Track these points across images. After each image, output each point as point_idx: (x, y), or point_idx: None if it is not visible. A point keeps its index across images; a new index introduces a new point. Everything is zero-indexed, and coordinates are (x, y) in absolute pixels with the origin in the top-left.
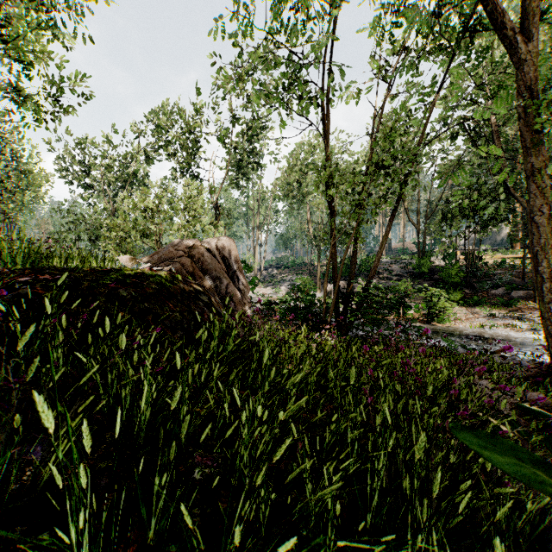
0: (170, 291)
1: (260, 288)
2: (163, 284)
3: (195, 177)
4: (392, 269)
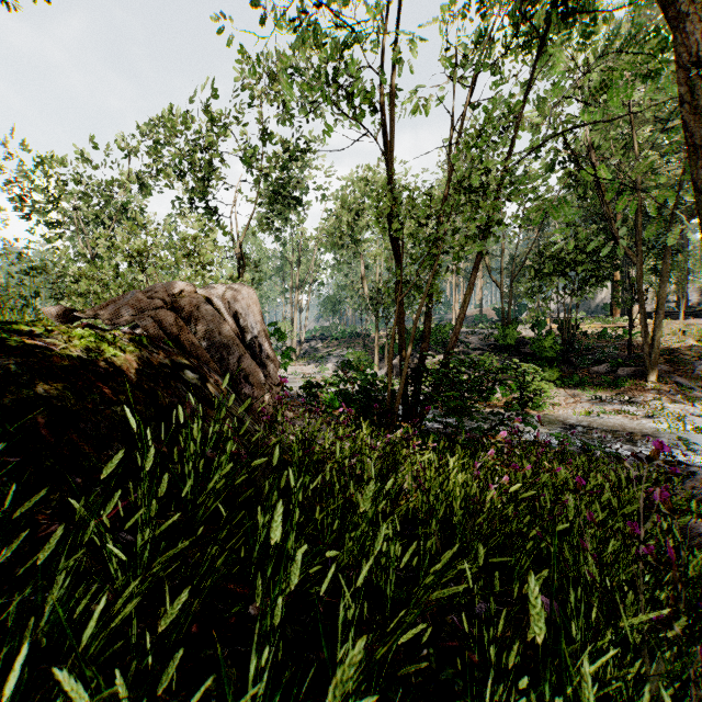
0: (113, 365)
1: (300, 366)
2: (102, 350)
3: (209, 214)
4: (470, 341)
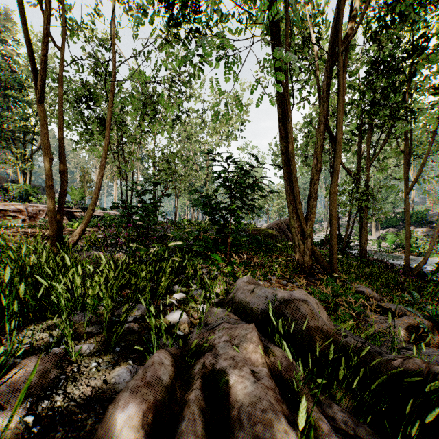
0: (273, 234)
1: None
2: (272, 232)
3: None
4: None
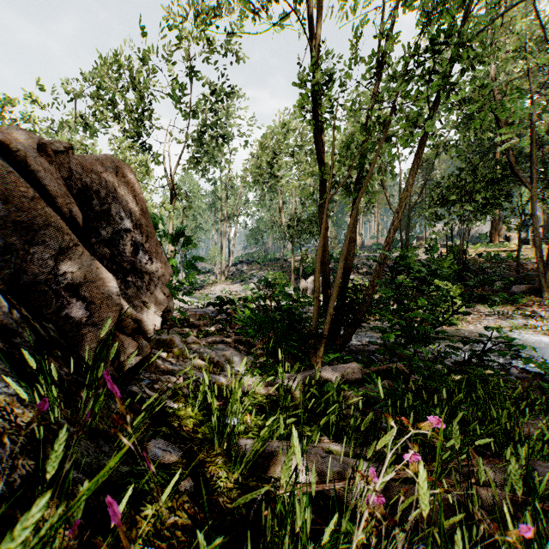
0: None
1: (228, 285)
2: None
3: (145, 150)
4: (372, 263)
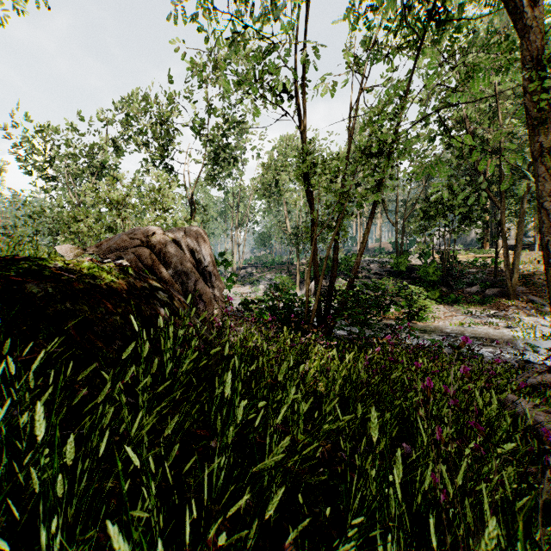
0: (111, 288)
1: (239, 287)
2: (103, 277)
3: (169, 170)
4: (371, 268)
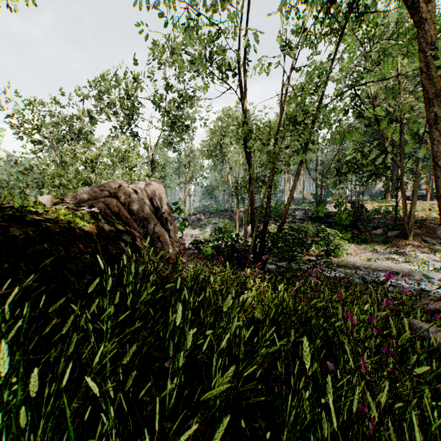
0: (83, 231)
1: (190, 230)
2: (76, 222)
3: (133, 135)
4: (296, 214)
